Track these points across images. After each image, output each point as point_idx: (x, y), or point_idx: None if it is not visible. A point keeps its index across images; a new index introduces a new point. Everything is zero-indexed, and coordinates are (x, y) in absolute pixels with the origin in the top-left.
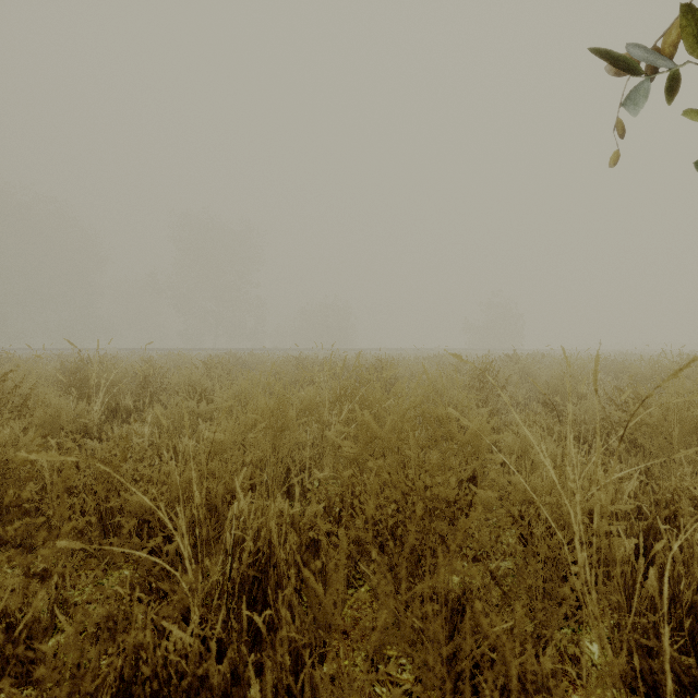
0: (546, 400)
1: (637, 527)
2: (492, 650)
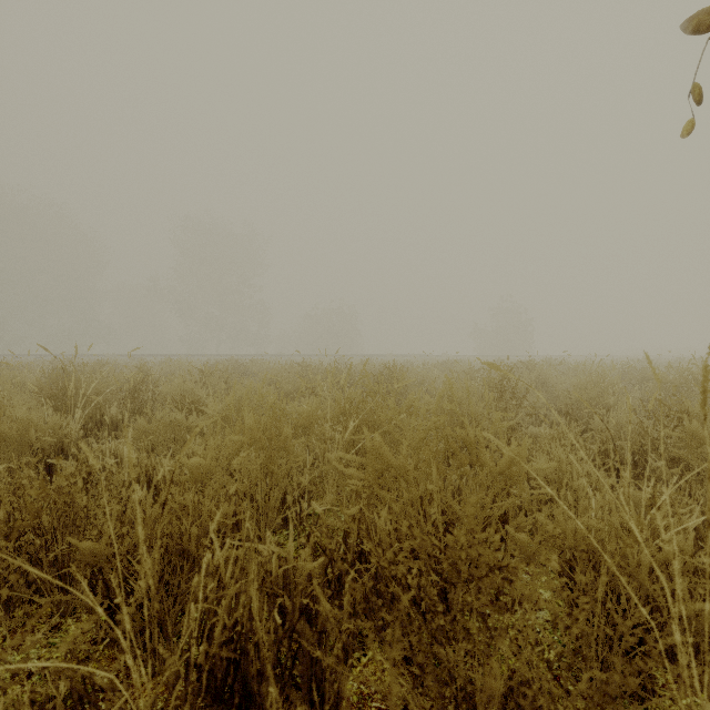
0: (570, 411)
1: None
2: None
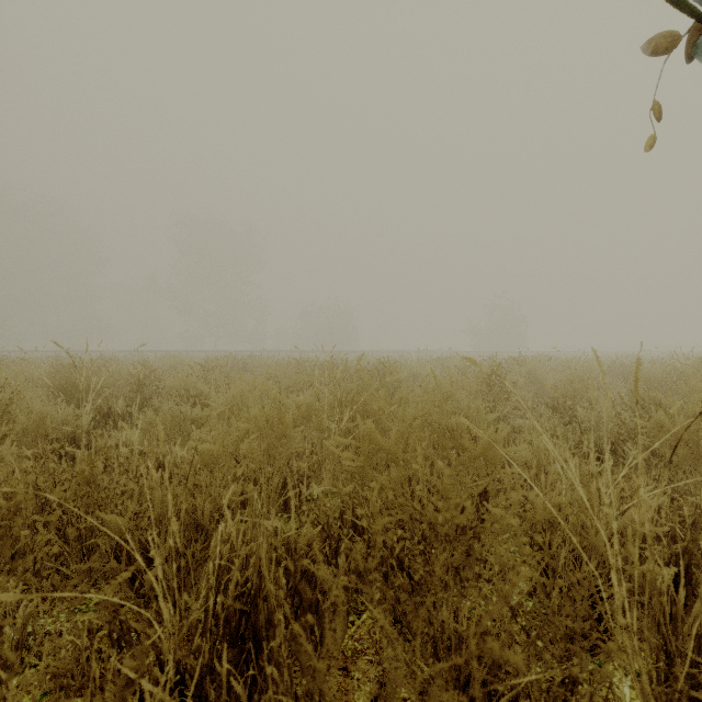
0: (555, 405)
1: (669, 549)
2: (514, 700)
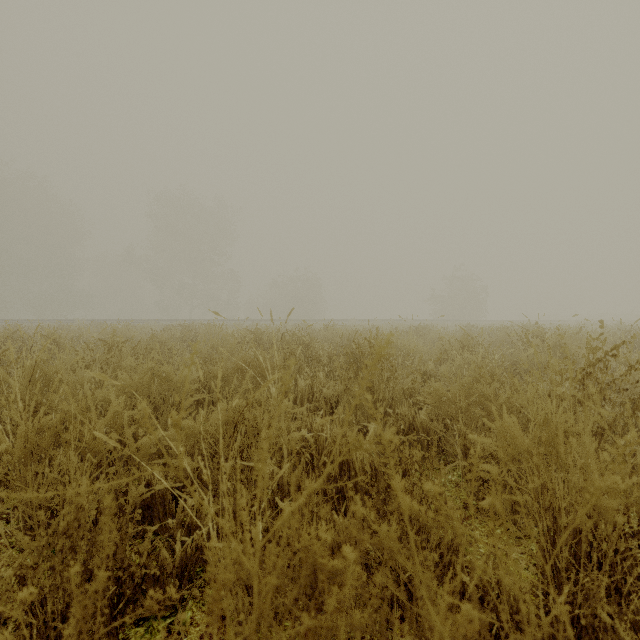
0: None
1: None
2: None
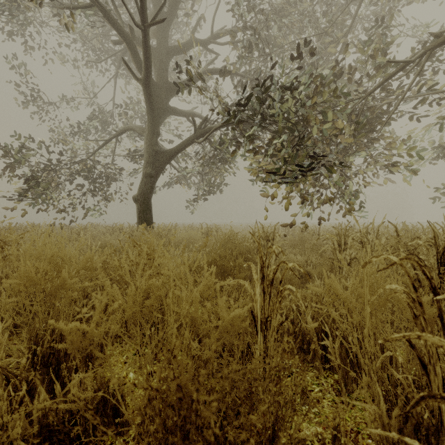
0: None
1: None
2: None
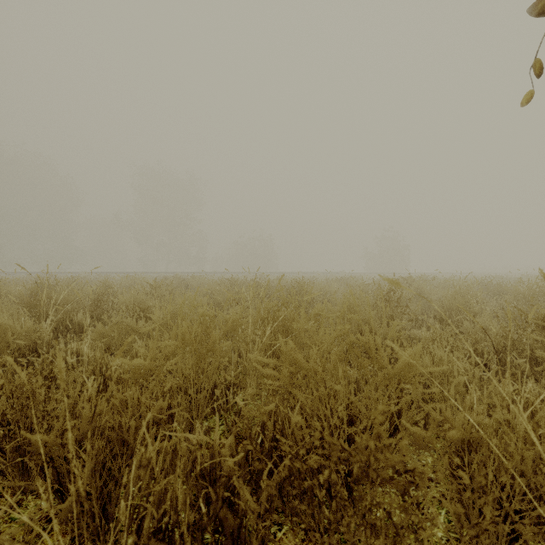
0: (443, 317)
1: None
2: None
